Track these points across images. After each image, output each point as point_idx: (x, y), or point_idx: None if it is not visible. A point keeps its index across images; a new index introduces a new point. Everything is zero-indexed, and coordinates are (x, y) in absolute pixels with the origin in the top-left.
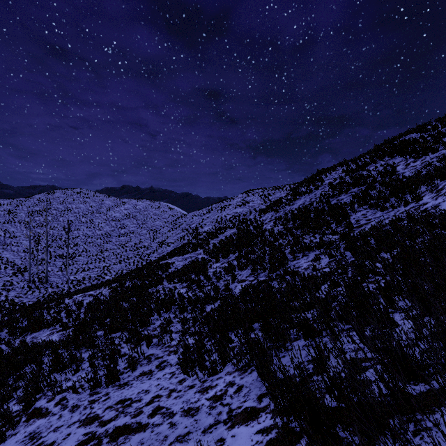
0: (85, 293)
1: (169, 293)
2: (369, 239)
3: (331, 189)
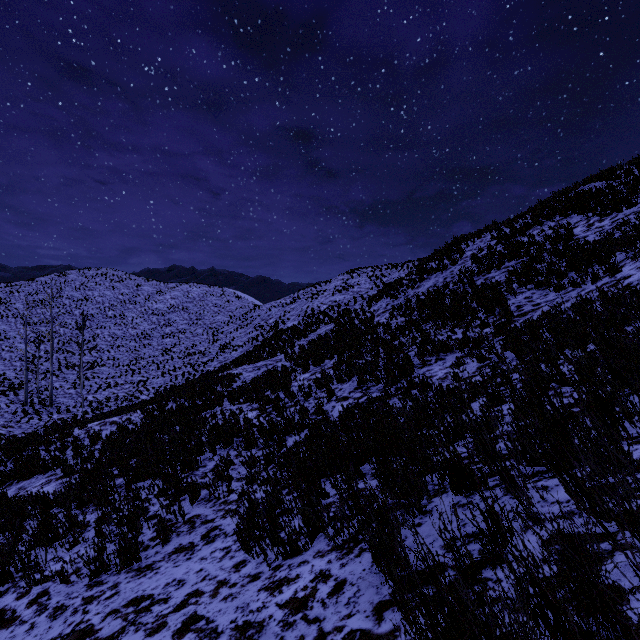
0: (105, 420)
1: (231, 419)
2: (541, 332)
3: (475, 263)
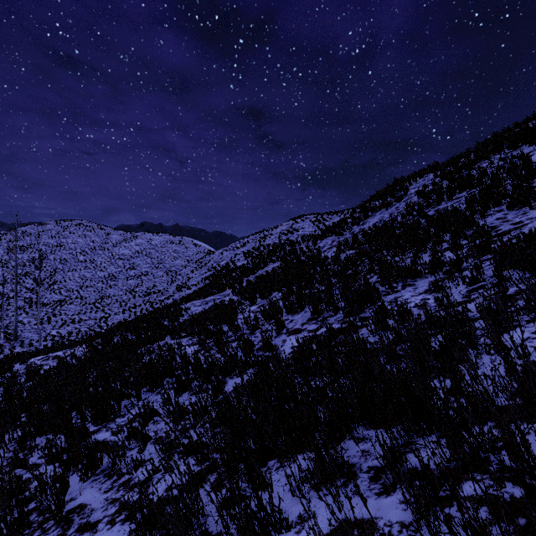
0: (49, 355)
1: (166, 355)
2: None
3: (422, 198)
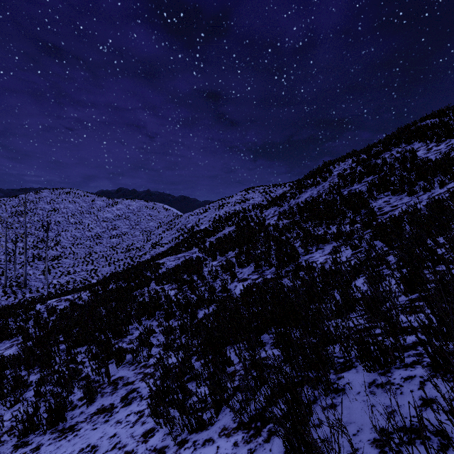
0: (61, 298)
1: (155, 296)
2: (402, 225)
3: (341, 179)
